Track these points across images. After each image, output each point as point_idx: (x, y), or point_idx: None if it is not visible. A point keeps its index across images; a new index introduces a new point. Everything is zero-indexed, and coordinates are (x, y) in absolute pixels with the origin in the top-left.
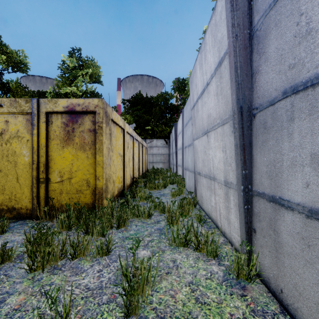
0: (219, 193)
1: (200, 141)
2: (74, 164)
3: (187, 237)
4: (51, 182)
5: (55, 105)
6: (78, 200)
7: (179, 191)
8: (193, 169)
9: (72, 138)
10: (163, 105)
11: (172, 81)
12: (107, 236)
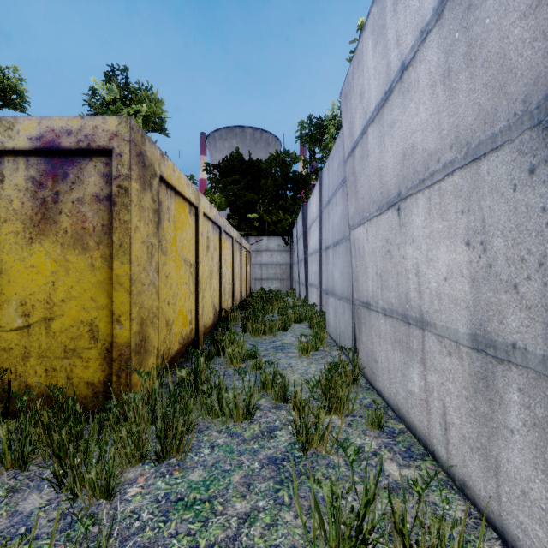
0: (444, 367)
1: (372, 229)
2: (57, 283)
3: (363, 521)
4: (1, 329)
5: (9, 134)
6: (67, 375)
7: (315, 339)
8: (347, 293)
9: (53, 217)
10: (280, 176)
11: (298, 123)
12: (124, 492)
